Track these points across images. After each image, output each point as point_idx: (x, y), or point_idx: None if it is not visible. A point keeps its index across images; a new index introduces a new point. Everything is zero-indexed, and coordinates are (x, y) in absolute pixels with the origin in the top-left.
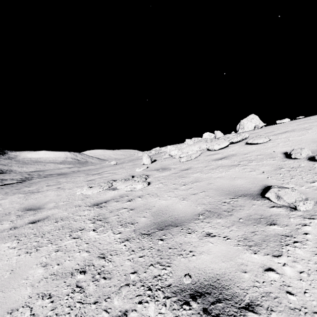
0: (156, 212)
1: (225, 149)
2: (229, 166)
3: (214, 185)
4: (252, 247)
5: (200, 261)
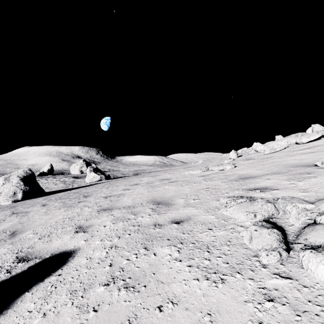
0: (240, 175)
1: (315, 141)
2: (306, 153)
3: (284, 163)
4: (289, 180)
5: (260, 184)
